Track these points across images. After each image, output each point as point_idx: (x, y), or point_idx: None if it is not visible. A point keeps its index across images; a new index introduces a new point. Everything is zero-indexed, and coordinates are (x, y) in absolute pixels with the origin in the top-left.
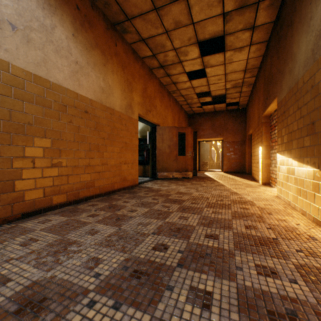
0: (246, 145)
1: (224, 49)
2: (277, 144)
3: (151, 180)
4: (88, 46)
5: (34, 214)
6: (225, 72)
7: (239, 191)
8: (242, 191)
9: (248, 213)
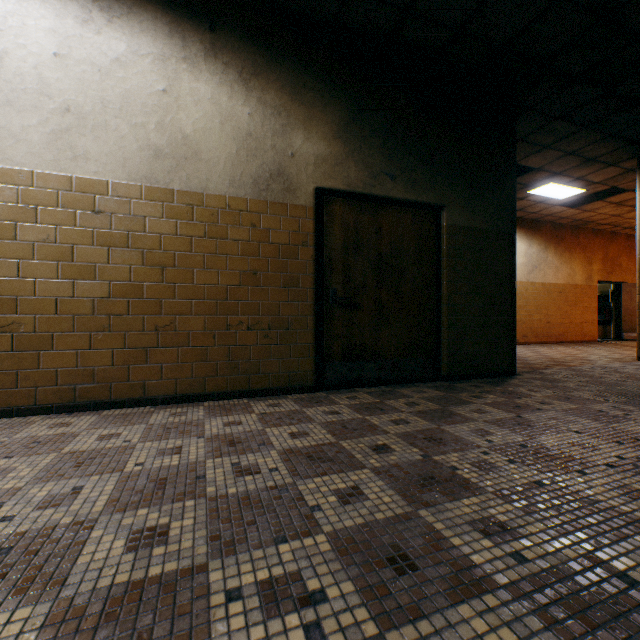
0: None
1: None
2: None
3: (612, 340)
4: (560, 254)
5: (541, 343)
6: None
7: None
8: None
9: None
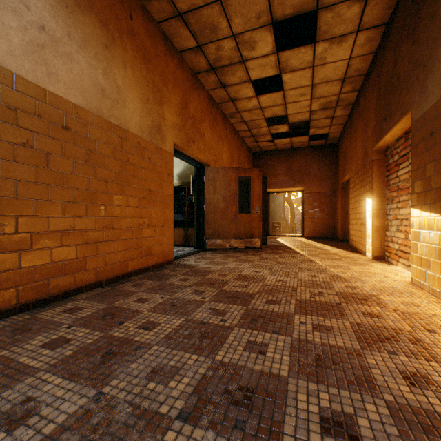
0: (337, 197)
1: (315, 38)
2: (411, 192)
3: (195, 252)
4: (69, 3)
5: None
6: (313, 82)
7: (343, 272)
8: (347, 273)
9: (386, 330)
